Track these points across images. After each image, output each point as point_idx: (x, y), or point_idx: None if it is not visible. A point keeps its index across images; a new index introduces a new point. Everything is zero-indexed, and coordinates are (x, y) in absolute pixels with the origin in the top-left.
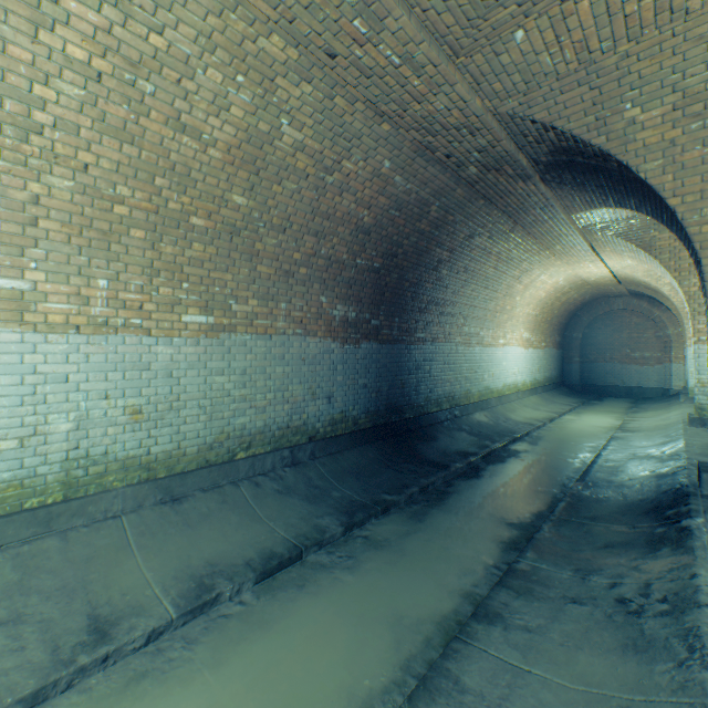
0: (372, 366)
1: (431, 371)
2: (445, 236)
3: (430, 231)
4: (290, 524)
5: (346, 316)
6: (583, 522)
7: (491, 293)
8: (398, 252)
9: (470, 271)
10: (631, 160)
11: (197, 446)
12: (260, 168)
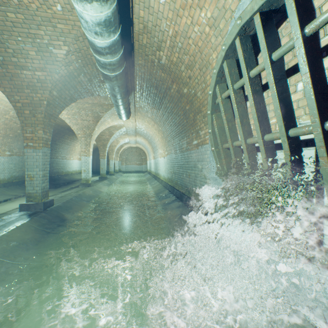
0: None
1: (53, 165)
2: (58, 135)
3: (55, 134)
4: None
5: None
6: None
7: (69, 146)
8: None
9: (64, 141)
10: None
11: (7, 178)
12: None
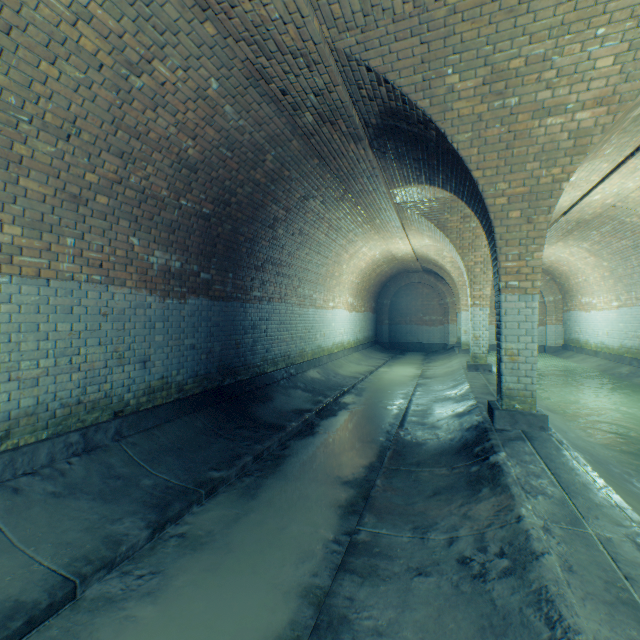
0: (202, 325)
1: (268, 330)
2: (281, 192)
3: (267, 184)
4: (64, 544)
5: (168, 266)
6: (411, 470)
7: (323, 259)
8: (232, 201)
9: (305, 234)
10: (448, 129)
11: None
12: (12, 24)
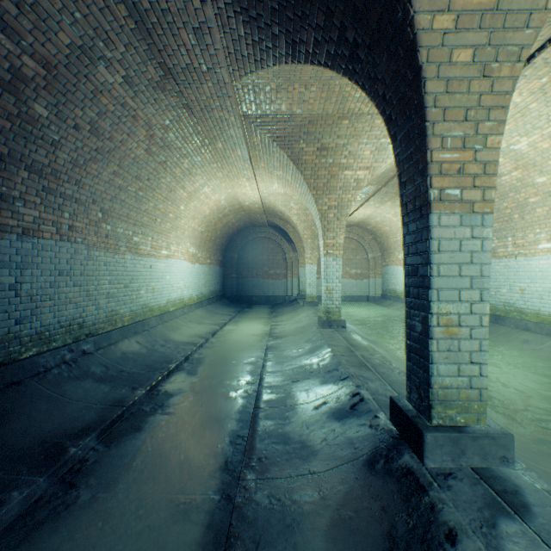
0: None
1: (24, 285)
2: (13, 4)
3: None
4: None
5: None
6: None
7: (148, 189)
8: None
9: (106, 137)
10: None
11: None
12: None
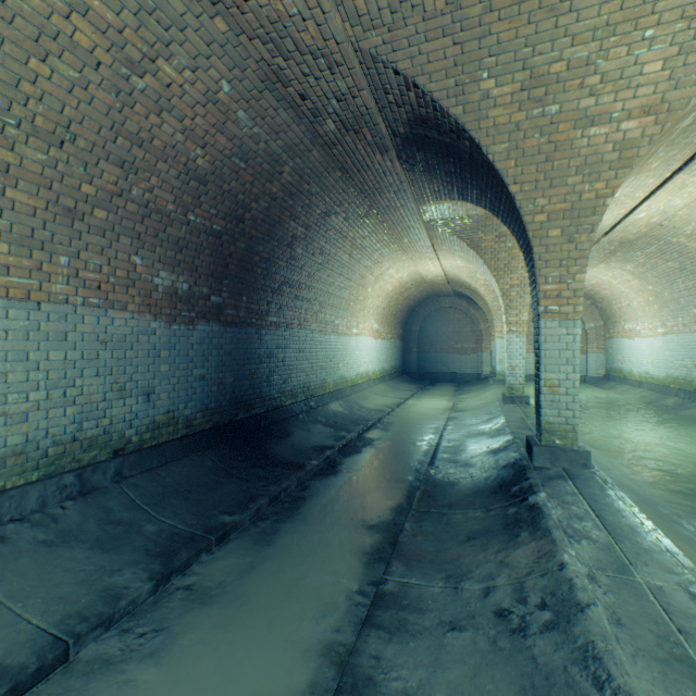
0: (212, 353)
1: (286, 359)
2: (300, 208)
3: (284, 198)
4: (56, 599)
5: (175, 288)
6: (443, 512)
7: (346, 281)
8: (246, 217)
9: (327, 254)
10: (483, 139)
11: None
12: None
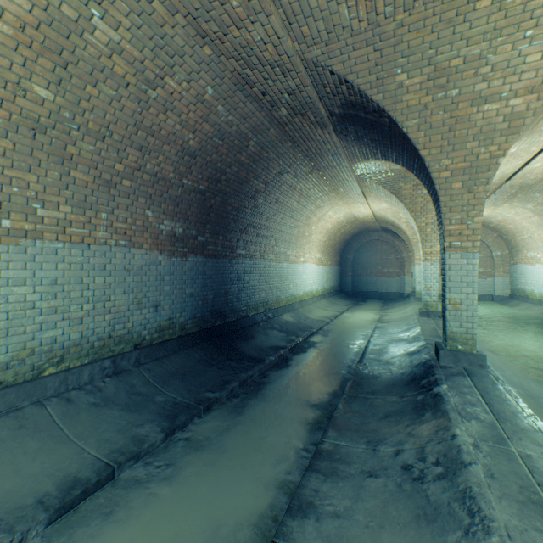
0: (199, 277)
1: (250, 281)
2: (261, 170)
3: (249, 164)
4: (104, 440)
5: (174, 231)
6: (367, 397)
7: (295, 222)
8: (222, 179)
9: (280, 202)
10: (398, 117)
11: None
12: (69, 61)
